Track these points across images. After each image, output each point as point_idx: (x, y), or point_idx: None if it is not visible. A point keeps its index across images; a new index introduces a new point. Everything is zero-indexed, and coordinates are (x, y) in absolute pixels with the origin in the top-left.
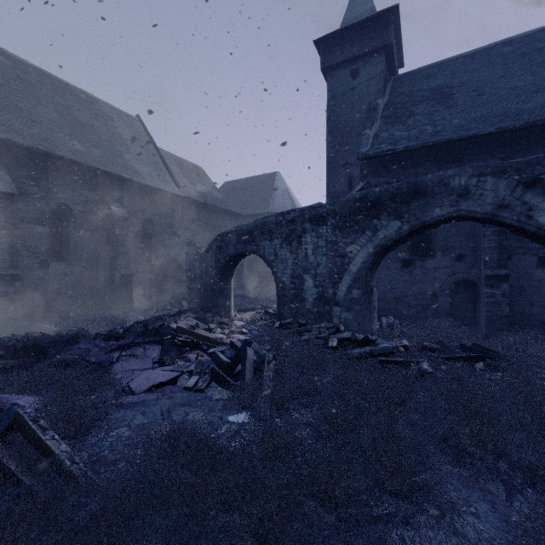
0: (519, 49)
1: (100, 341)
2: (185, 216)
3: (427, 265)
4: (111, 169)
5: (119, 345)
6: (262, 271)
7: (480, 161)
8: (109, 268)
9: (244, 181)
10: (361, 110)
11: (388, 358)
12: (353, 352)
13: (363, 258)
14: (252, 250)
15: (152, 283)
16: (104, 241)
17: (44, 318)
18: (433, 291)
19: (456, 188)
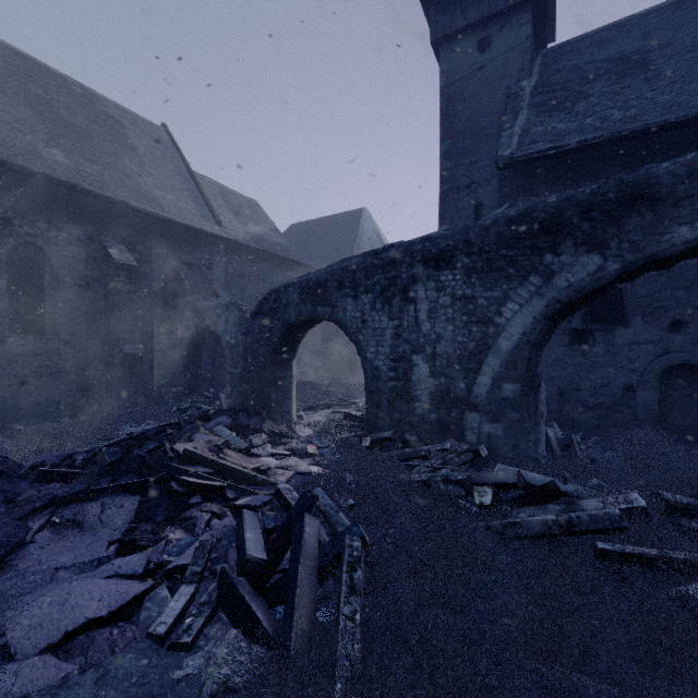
0: None
1: (29, 485)
2: (230, 268)
3: (615, 338)
4: (111, 192)
5: (53, 497)
6: (343, 347)
7: None
8: (107, 344)
9: (318, 223)
10: (494, 99)
11: (620, 547)
12: (530, 520)
13: (523, 325)
14: (324, 314)
15: (179, 367)
16: (100, 302)
17: None
18: (626, 382)
19: None
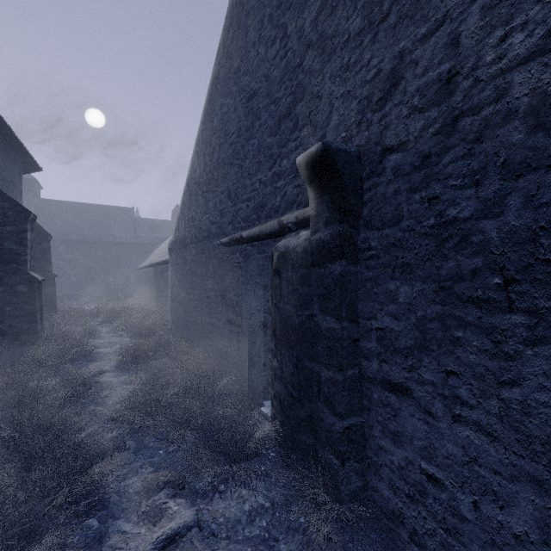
0: (80, 210)
1: None
2: None
3: None
4: None
5: None
6: None
7: (62, 245)
8: None
9: None
10: None
11: None
12: None
13: None
14: None
15: None
16: None
17: None
18: None
19: None
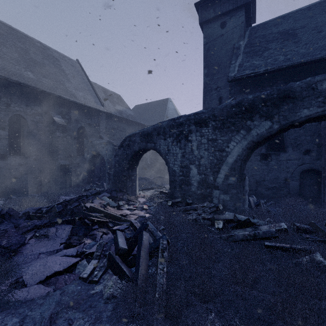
0: None
1: (24, 220)
2: (107, 126)
3: (280, 157)
4: (54, 91)
5: (35, 225)
6: (159, 162)
7: None
8: (52, 160)
9: (148, 104)
10: (228, 50)
11: (274, 244)
12: (238, 234)
13: (238, 152)
14: (151, 147)
15: (85, 170)
16: (49, 141)
17: (4, 196)
18: (285, 177)
19: (324, 91)
